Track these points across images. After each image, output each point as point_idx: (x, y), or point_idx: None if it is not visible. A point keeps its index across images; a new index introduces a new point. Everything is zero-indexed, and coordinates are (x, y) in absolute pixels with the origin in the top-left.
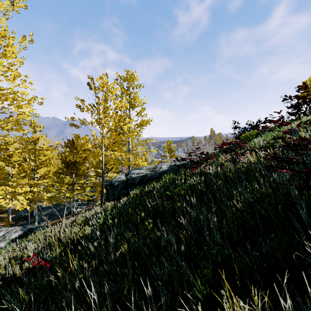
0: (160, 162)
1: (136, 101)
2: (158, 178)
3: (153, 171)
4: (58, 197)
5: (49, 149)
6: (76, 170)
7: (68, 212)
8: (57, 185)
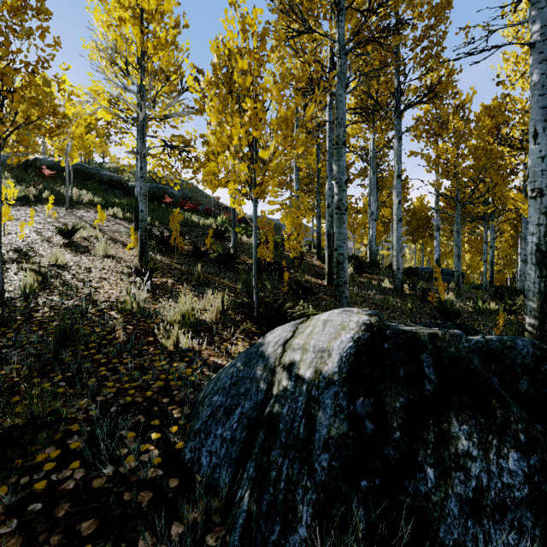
0: None
1: None
2: None
3: None
4: None
5: None
6: None
7: None
8: None
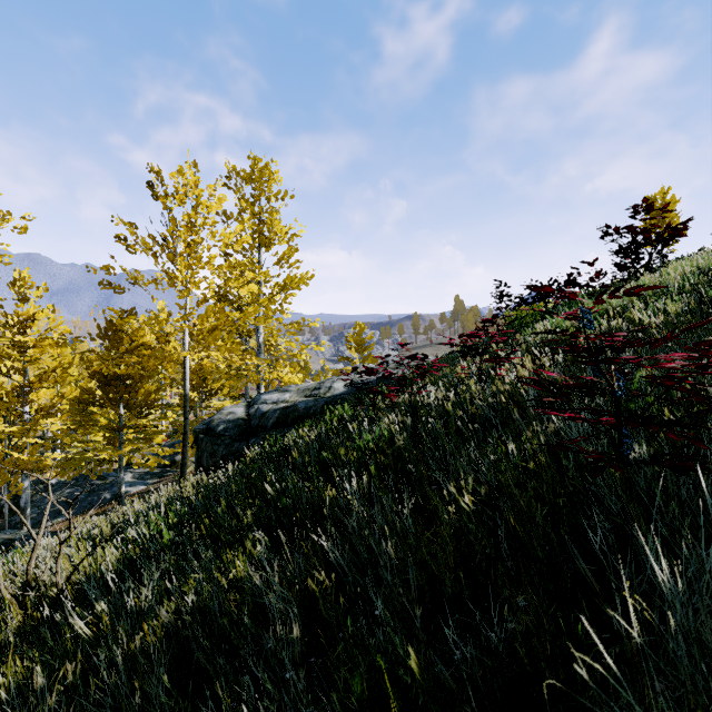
0: (338, 372)
1: (275, 230)
2: (321, 412)
3: (312, 397)
4: (80, 461)
5: (68, 343)
6: (129, 395)
7: (112, 494)
8: (78, 431)
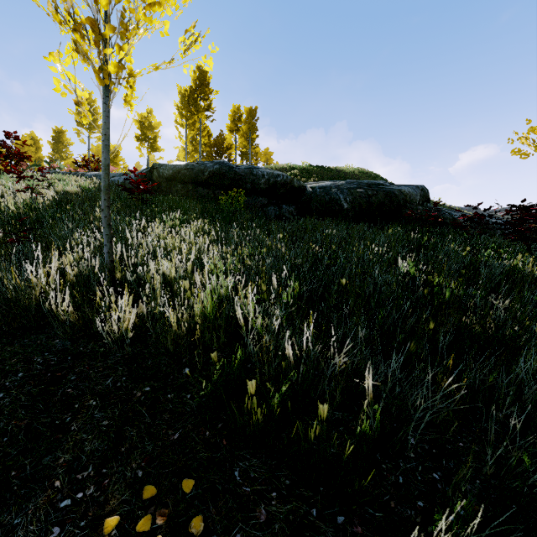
0: None
1: None
2: None
3: None
4: None
5: None
6: None
7: None
8: None
